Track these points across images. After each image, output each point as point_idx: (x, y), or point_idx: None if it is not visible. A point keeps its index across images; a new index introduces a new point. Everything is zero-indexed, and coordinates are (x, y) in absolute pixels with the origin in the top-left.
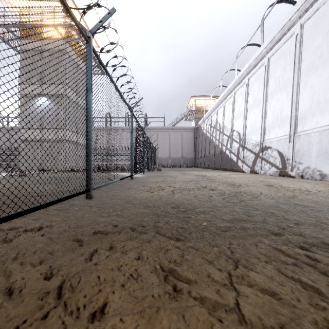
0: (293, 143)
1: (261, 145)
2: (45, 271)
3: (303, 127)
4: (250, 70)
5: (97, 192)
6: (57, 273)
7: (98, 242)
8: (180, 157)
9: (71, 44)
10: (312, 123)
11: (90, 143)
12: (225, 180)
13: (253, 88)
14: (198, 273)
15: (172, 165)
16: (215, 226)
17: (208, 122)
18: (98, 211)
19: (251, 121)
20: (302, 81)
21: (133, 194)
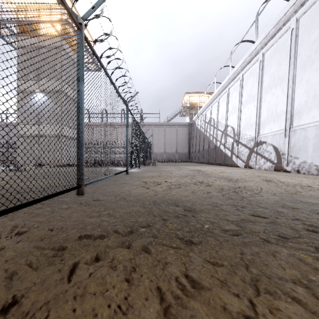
0: (288, 137)
1: (256, 140)
2: (5, 299)
3: (299, 121)
4: (244, 65)
5: (90, 187)
6: (20, 302)
7: (82, 252)
8: (175, 152)
9: (68, 41)
10: (309, 118)
11: (81, 136)
12: (221, 175)
13: (247, 83)
14: (209, 302)
15: (167, 160)
16: (220, 229)
17: (203, 117)
18: (88, 210)
19: (246, 116)
20: (298, 75)
21: (128, 190)
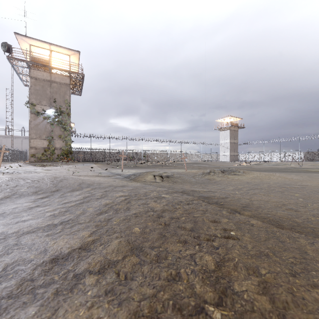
0: None
1: None
2: None
3: None
4: None
5: None
6: None
7: None
8: None
9: None
10: None
11: None
12: None
13: None
14: None
15: None
16: None
17: None
18: None
19: None
20: None
21: None
